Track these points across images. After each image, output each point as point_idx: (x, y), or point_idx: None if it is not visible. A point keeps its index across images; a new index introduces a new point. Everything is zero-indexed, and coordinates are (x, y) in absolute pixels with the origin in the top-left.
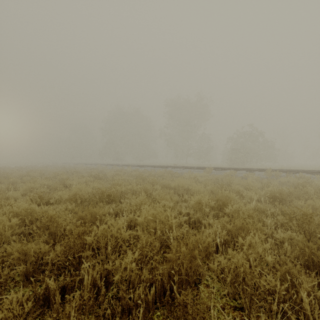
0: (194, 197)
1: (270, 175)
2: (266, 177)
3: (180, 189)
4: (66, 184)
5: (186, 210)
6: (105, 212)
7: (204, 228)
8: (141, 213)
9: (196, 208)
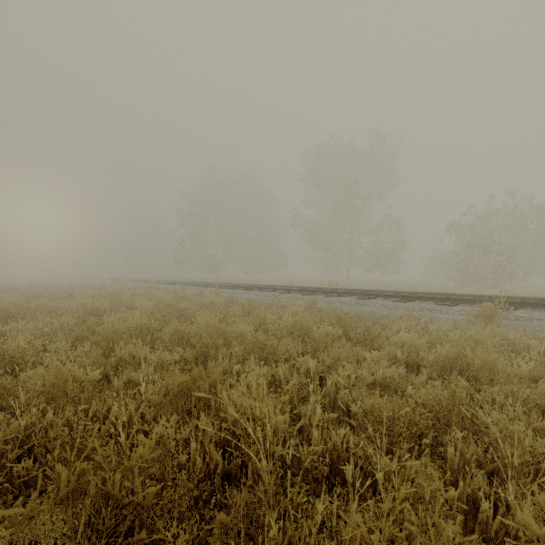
0: None
1: None
2: None
3: None
4: None
5: None
6: None
7: None
8: None
9: None
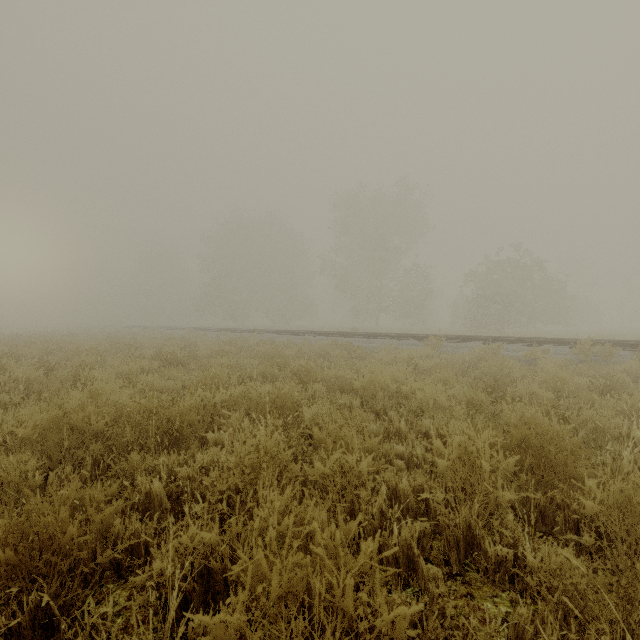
0: (424, 422)
1: (590, 355)
2: (578, 360)
3: (380, 395)
4: (81, 378)
5: (415, 482)
6: (104, 518)
7: (494, 570)
8: (239, 553)
9: (446, 473)
